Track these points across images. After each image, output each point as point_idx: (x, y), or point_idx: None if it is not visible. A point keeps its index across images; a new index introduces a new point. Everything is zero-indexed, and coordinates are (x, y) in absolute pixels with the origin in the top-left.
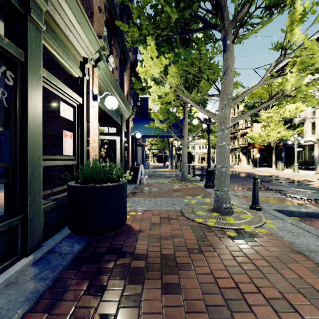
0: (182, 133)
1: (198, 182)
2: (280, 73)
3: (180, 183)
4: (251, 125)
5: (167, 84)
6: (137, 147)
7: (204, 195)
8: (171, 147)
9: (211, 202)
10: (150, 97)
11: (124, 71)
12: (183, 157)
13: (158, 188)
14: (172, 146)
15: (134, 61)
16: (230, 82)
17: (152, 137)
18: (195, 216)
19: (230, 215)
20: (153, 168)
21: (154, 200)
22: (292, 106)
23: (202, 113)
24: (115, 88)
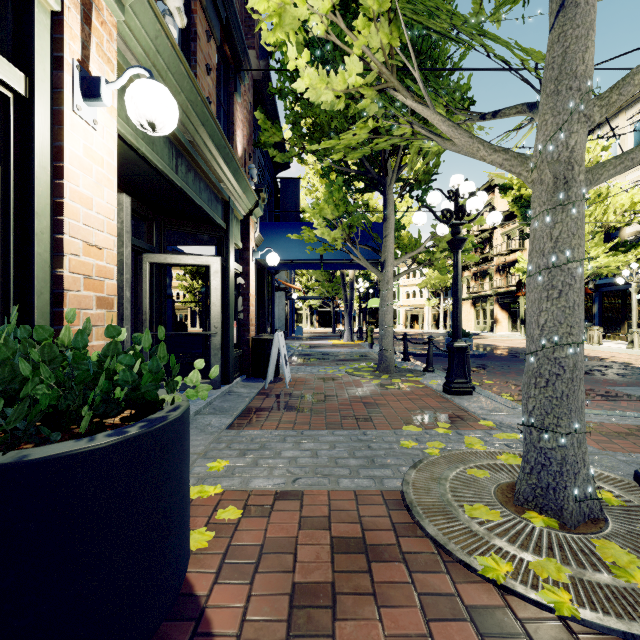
0: (378, 257)
1: (420, 374)
2: (589, 131)
3: (376, 379)
4: (520, 247)
5: (353, 58)
6: (273, 291)
7: (452, 418)
8: (350, 293)
9: (488, 450)
10: (304, 182)
11: (236, 92)
12: (384, 312)
13: (321, 394)
14: (352, 291)
15: (263, 79)
16: (585, 34)
17: (307, 267)
18: (468, 535)
19: (598, 525)
20: (311, 338)
21: (310, 442)
22: (622, 201)
23: (438, 196)
24: (199, 113)
